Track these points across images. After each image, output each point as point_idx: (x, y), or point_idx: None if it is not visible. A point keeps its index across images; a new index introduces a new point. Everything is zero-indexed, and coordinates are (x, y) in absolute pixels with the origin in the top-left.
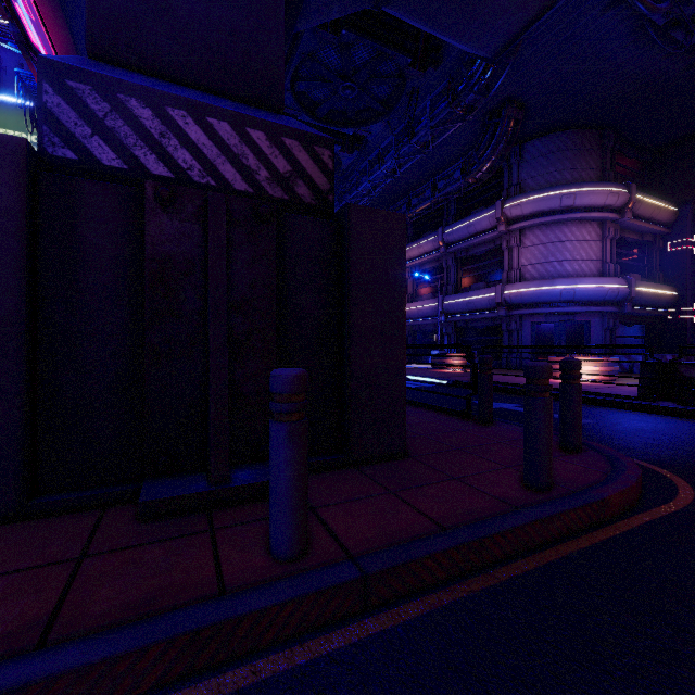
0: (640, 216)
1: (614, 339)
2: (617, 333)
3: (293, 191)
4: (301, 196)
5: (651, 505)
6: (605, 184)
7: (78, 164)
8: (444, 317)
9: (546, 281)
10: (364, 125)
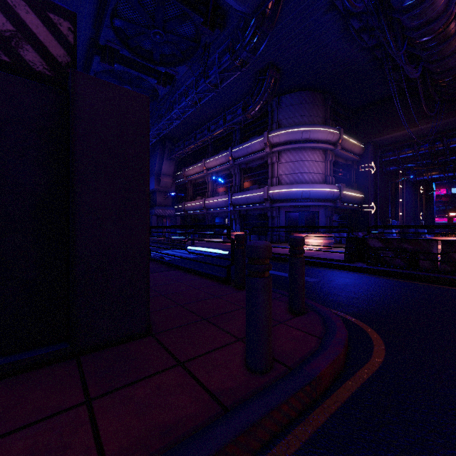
0: (345, 149)
1: (331, 222)
2: (333, 219)
3: (17, 54)
4: (29, 61)
5: (355, 367)
6: (327, 126)
7: None
8: (232, 207)
9: (294, 185)
10: (173, 66)
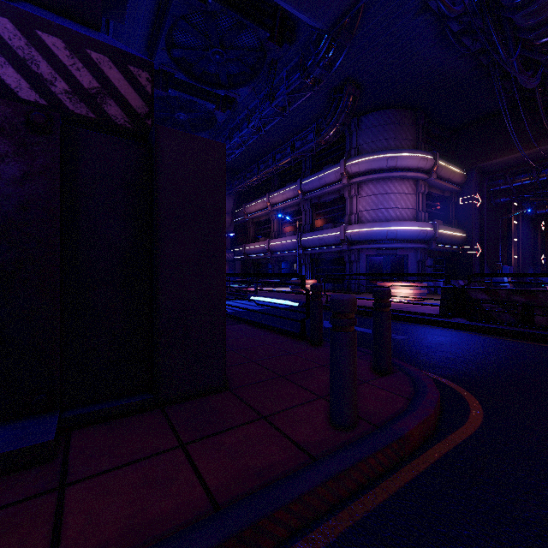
0: (441, 177)
1: (424, 268)
2: (426, 264)
3: (102, 110)
4: (112, 116)
5: (447, 431)
6: (418, 151)
7: None
8: (302, 250)
9: (377, 224)
10: (233, 88)
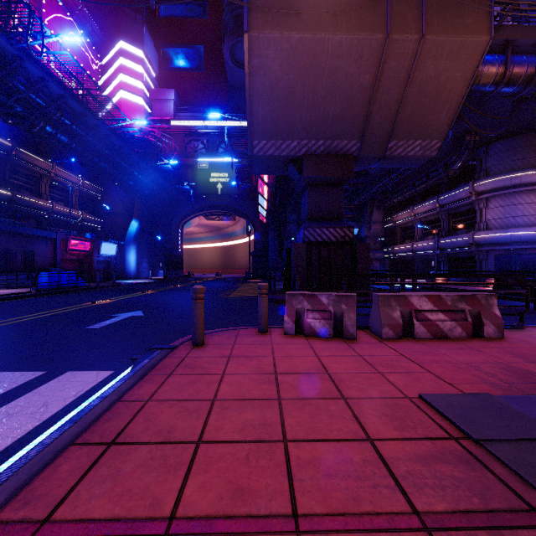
0: None
1: None
2: None
3: (345, 239)
4: (347, 240)
5: None
6: None
7: (309, 242)
8: (439, 251)
9: (501, 230)
10: None
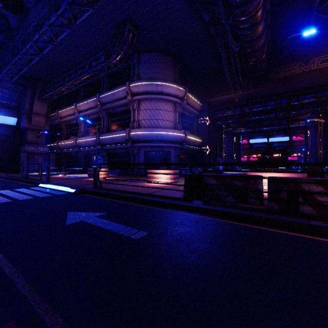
0: (189, 104)
1: (179, 160)
2: (181, 157)
3: None
4: None
5: None
6: (176, 84)
7: None
8: (100, 146)
9: (150, 129)
10: None
